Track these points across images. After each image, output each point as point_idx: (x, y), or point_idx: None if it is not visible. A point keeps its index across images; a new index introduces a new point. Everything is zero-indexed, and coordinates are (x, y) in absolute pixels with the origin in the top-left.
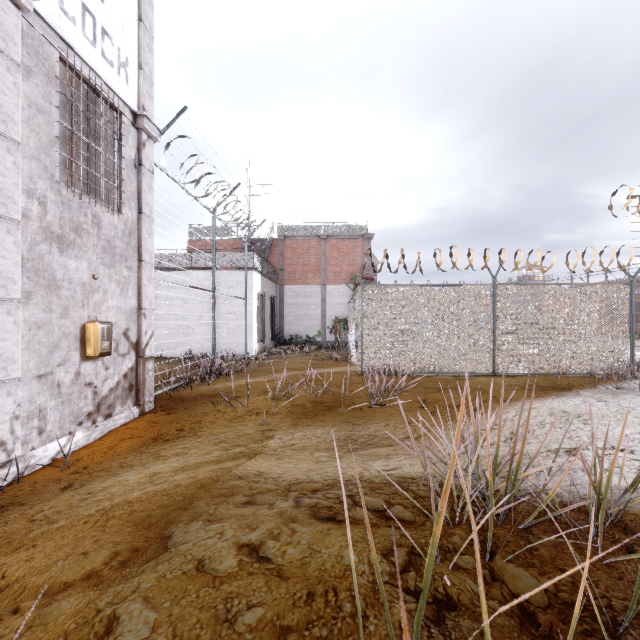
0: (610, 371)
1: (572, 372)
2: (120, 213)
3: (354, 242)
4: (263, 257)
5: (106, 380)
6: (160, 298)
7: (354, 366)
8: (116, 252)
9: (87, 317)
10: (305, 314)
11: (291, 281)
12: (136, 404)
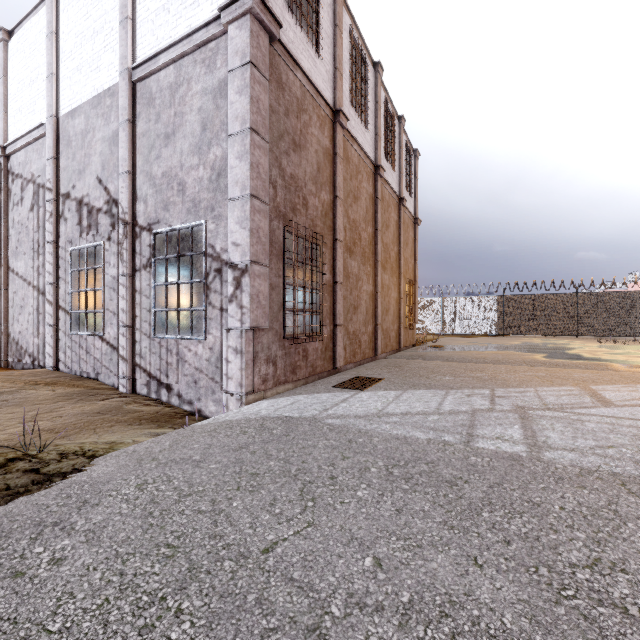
0: None
1: None
2: None
3: None
4: None
5: None
6: None
7: None
8: None
9: None
10: None
11: None
12: None
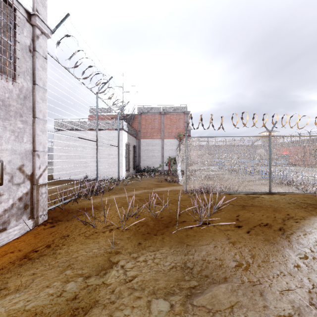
0: None
1: None
2: (15, 82)
3: (179, 116)
4: (129, 123)
5: (0, 204)
6: (70, 146)
7: (180, 186)
8: (11, 109)
9: None
10: (152, 155)
11: (145, 137)
12: (31, 217)
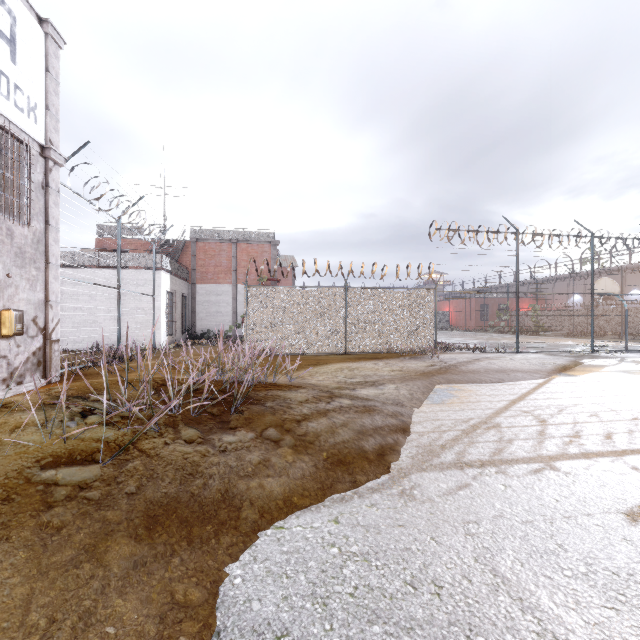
0: (422, 349)
1: (398, 351)
2: (30, 225)
3: (262, 247)
4: (173, 258)
5: (18, 355)
6: (65, 294)
7: None
8: (26, 256)
9: (2, 306)
10: (217, 311)
11: (203, 280)
12: (44, 377)
